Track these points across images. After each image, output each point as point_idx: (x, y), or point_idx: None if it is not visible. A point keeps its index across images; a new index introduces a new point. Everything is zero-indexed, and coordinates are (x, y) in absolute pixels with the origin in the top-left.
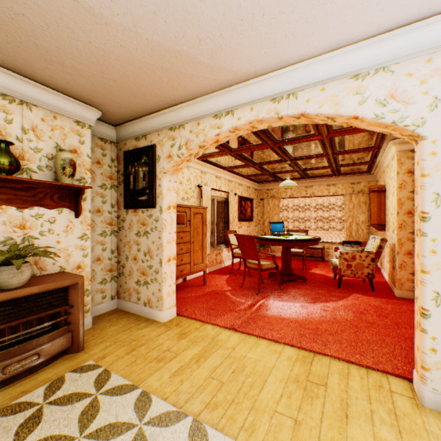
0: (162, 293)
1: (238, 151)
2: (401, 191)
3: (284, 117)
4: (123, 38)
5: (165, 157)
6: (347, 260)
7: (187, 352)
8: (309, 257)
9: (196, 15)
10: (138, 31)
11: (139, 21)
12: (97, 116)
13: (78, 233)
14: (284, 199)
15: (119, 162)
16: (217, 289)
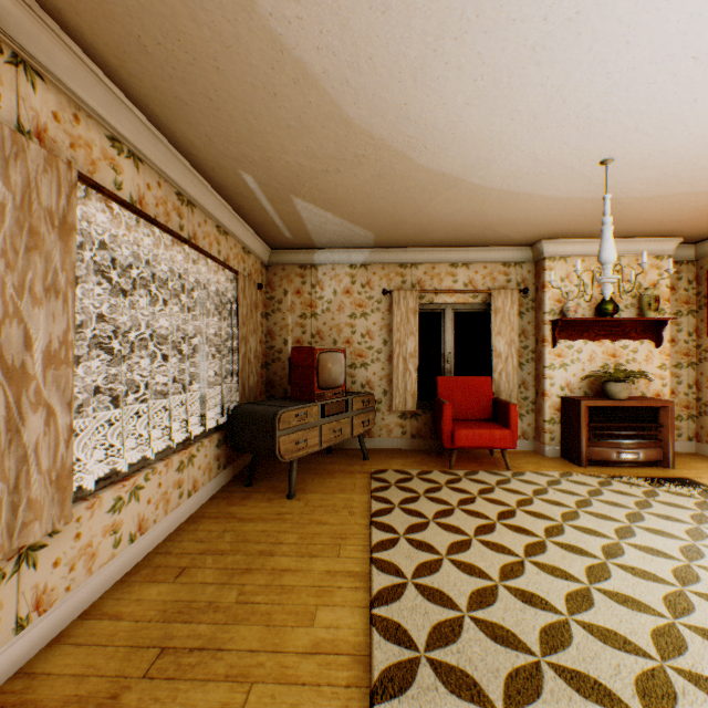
0: None
1: None
2: None
3: None
4: None
5: None
6: None
7: None
8: None
9: None
10: None
11: None
12: (675, 244)
13: (656, 362)
14: None
15: (697, 283)
16: None
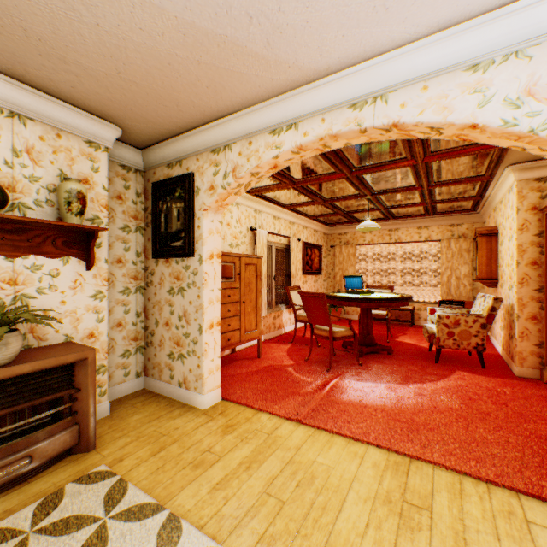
0: (203, 370)
1: (303, 182)
2: (522, 234)
3: (368, 130)
4: (143, 16)
5: (205, 189)
6: (448, 326)
7: (234, 454)
8: (394, 321)
9: None
10: (162, 4)
11: None
12: (116, 135)
13: (91, 290)
14: (362, 246)
15: (147, 197)
16: (275, 364)
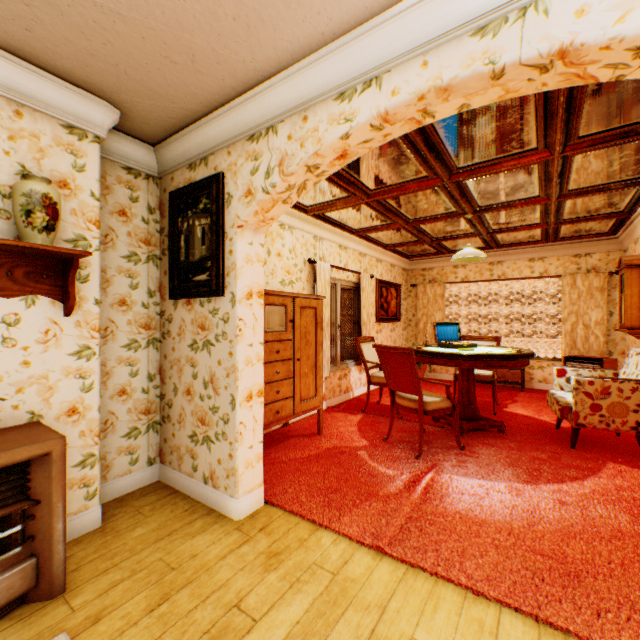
0: (236, 462)
1: (380, 194)
2: None
3: (508, 70)
4: None
5: (240, 195)
6: (592, 395)
7: (278, 615)
8: (497, 382)
9: None
10: None
11: None
12: (111, 119)
13: (72, 344)
14: (453, 285)
15: (163, 214)
16: (342, 444)
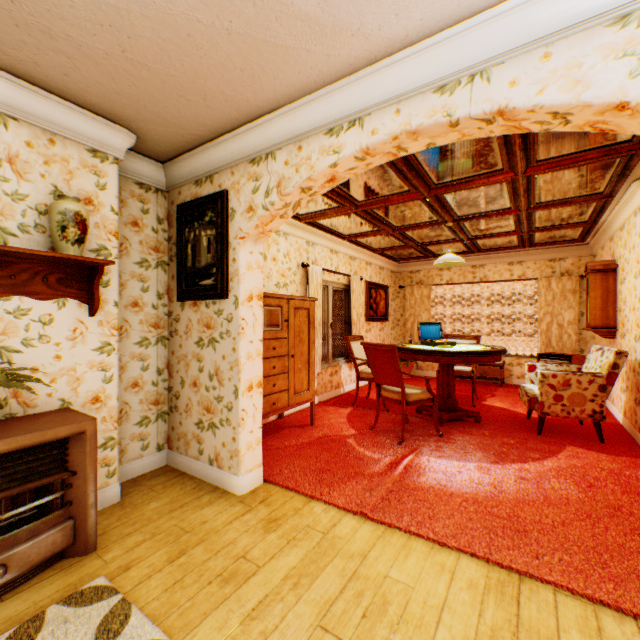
0: (239, 444)
1: (368, 205)
2: None
3: (461, 121)
4: None
5: (242, 211)
6: (555, 387)
7: (278, 562)
8: (479, 378)
9: None
10: None
11: None
12: (128, 143)
13: (95, 341)
14: (438, 286)
15: (170, 224)
16: (332, 433)
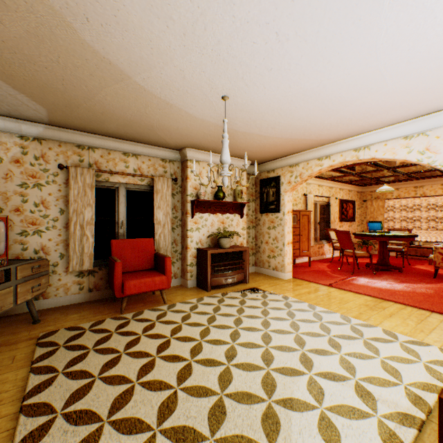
0: (284, 262)
1: (336, 168)
2: None
3: (362, 159)
4: (275, 140)
5: (286, 183)
6: (442, 254)
7: (302, 290)
8: (416, 256)
9: (309, 130)
10: (282, 137)
11: (284, 135)
12: (249, 164)
13: (241, 226)
14: (390, 200)
15: (256, 186)
16: (319, 270)
